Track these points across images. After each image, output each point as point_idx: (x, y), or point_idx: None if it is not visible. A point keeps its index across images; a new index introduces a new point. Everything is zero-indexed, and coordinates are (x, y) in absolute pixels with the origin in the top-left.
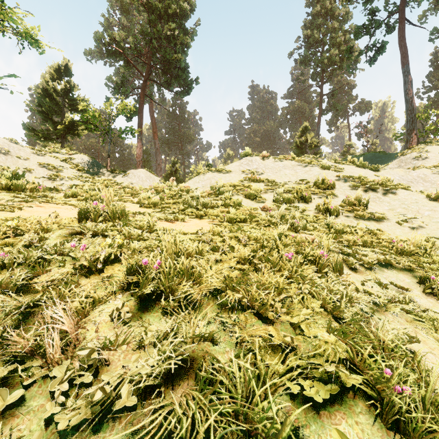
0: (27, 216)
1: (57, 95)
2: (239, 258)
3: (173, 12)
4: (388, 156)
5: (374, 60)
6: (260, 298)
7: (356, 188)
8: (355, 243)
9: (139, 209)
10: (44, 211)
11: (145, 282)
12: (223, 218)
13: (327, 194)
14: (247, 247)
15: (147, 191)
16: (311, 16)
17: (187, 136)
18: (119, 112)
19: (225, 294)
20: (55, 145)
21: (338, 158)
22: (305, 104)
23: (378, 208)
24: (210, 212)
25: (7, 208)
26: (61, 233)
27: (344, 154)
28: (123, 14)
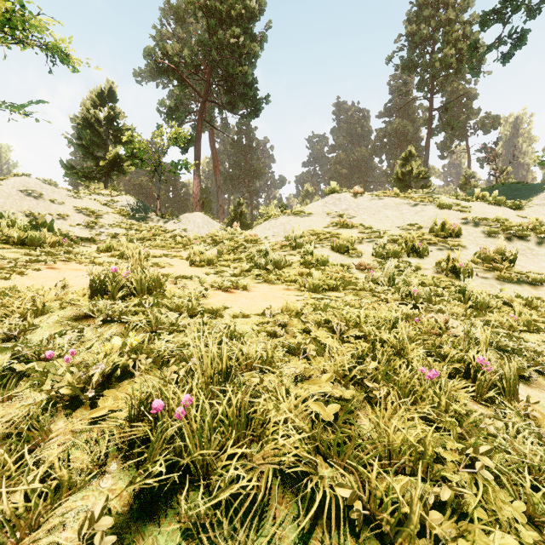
0: (27, 285)
1: (99, 124)
2: (334, 373)
3: (237, 14)
4: (530, 188)
5: (509, 56)
6: (387, 483)
7: (493, 236)
8: (513, 326)
9: (188, 269)
10: (55, 277)
11: (156, 451)
12: (303, 284)
13: (451, 244)
14: (347, 346)
15: (203, 240)
16: (416, 6)
17: (255, 170)
18: (170, 142)
19: (315, 475)
20: (99, 185)
21: (461, 193)
22: (408, 123)
23: (531, 265)
24: (285, 275)
25: (3, 274)
26: (59, 317)
27: (462, 187)
28: (178, 24)
